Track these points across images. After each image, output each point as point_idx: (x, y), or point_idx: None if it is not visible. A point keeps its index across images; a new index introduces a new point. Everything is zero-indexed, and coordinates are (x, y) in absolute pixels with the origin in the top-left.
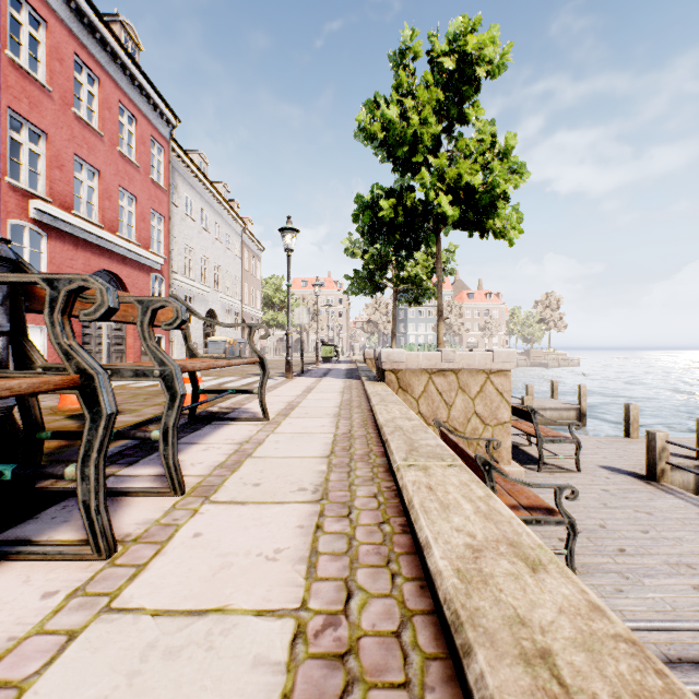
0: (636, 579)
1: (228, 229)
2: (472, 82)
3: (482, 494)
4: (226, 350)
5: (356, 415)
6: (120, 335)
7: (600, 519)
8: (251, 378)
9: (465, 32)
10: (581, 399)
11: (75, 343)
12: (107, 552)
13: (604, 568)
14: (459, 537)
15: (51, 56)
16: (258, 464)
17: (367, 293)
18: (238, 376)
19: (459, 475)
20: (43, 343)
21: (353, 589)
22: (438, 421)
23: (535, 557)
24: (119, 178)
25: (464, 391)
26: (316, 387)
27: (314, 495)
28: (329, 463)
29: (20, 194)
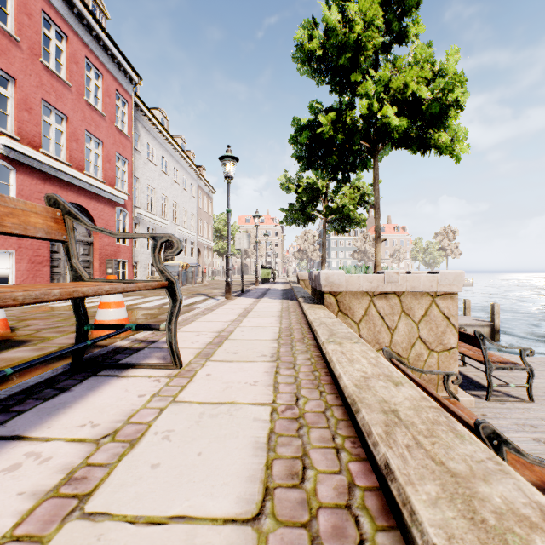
0: None
1: (185, 174)
2: None
3: None
4: (179, 272)
5: (301, 357)
6: (88, 260)
7: None
8: (196, 298)
9: None
10: (494, 316)
11: None
12: None
13: None
14: None
15: (20, 10)
16: None
17: (300, 223)
18: (185, 295)
19: None
20: (11, 266)
21: None
22: (388, 351)
23: None
24: (86, 124)
25: (408, 315)
26: (253, 309)
27: None
28: None
29: None
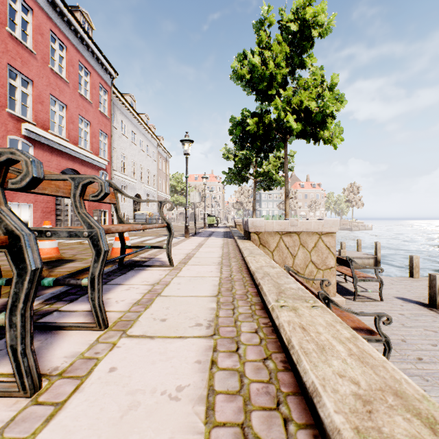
0: (433, 381)
1: (148, 143)
2: (309, 39)
3: (348, 335)
4: (147, 219)
5: (233, 263)
6: None
7: (401, 335)
8: (162, 237)
9: (305, 6)
10: (377, 251)
11: (6, 208)
12: (31, 389)
13: (409, 372)
14: (344, 385)
15: (36, 31)
16: (165, 302)
17: (237, 183)
18: (154, 236)
19: (323, 316)
20: (30, 215)
21: (250, 438)
22: (287, 266)
23: (427, 412)
24: (79, 110)
25: (304, 246)
26: (204, 243)
27: (207, 330)
28: (217, 301)
29: (15, 120)
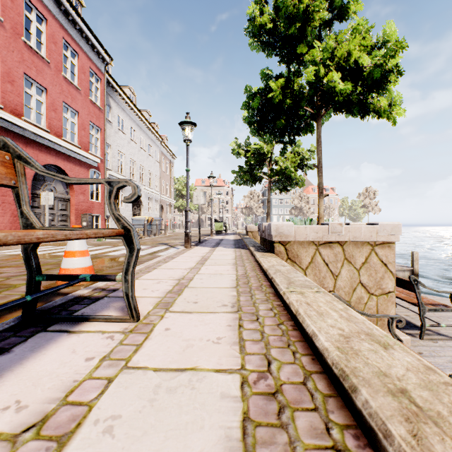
0: None
1: (150, 142)
2: None
3: None
4: (145, 225)
5: (262, 307)
6: (65, 214)
7: None
8: (158, 247)
9: None
10: (414, 262)
11: None
12: None
13: None
14: None
15: None
16: None
17: (248, 183)
18: (149, 245)
19: None
20: None
21: None
22: (337, 296)
23: None
24: (63, 96)
25: (350, 262)
26: (209, 257)
27: None
28: None
29: None
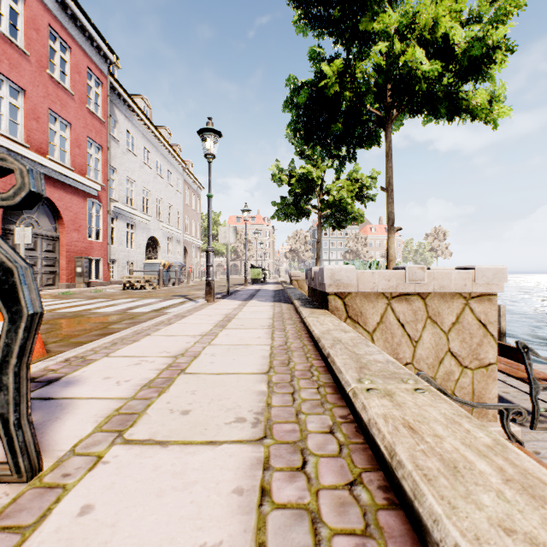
0: None
1: (170, 167)
2: None
3: None
4: (160, 271)
5: (314, 425)
6: (52, 257)
7: None
8: (172, 300)
9: None
10: (501, 319)
11: None
12: None
13: None
14: None
15: None
16: None
17: (293, 218)
18: (161, 297)
19: None
20: None
21: None
22: (425, 377)
23: None
24: (49, 101)
25: (435, 322)
26: (236, 315)
27: None
28: None
29: None
